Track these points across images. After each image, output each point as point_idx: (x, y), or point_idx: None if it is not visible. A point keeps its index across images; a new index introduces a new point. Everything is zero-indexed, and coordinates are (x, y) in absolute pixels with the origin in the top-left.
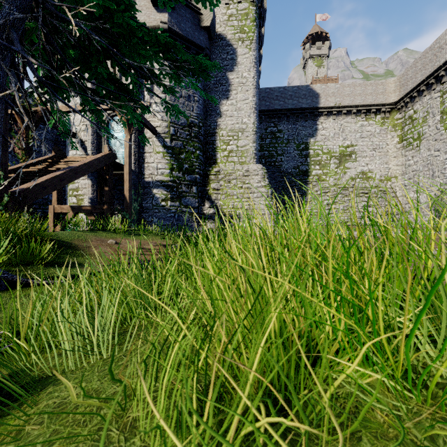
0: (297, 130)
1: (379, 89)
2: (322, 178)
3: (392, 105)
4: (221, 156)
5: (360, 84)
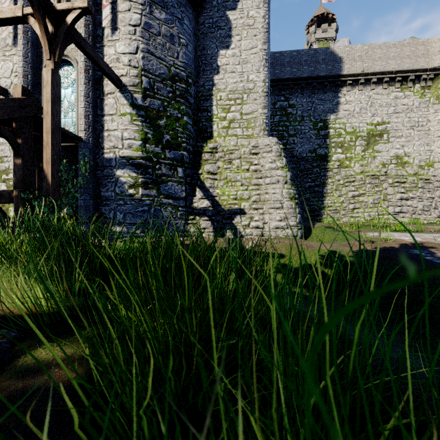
0: (314, 104)
1: (419, 50)
2: (345, 164)
3: (436, 70)
4: (219, 127)
5: (394, 45)
